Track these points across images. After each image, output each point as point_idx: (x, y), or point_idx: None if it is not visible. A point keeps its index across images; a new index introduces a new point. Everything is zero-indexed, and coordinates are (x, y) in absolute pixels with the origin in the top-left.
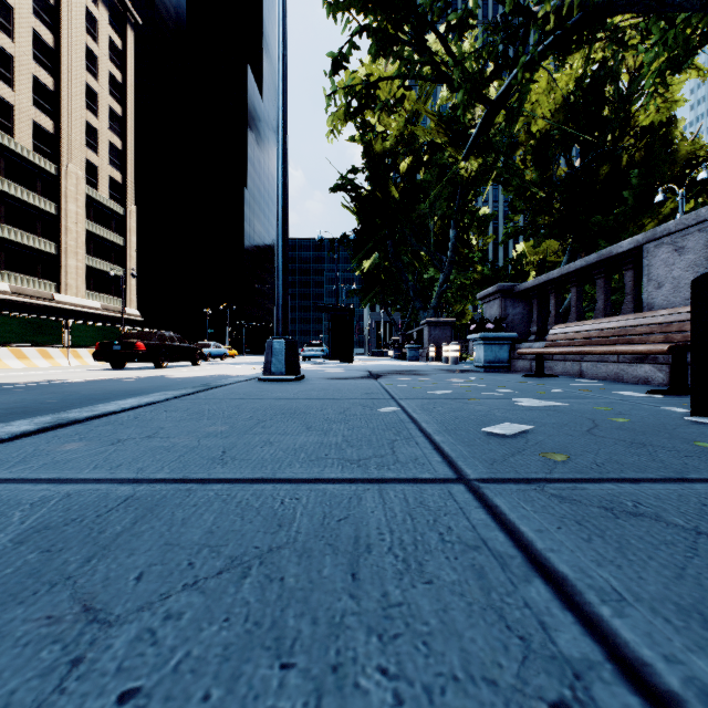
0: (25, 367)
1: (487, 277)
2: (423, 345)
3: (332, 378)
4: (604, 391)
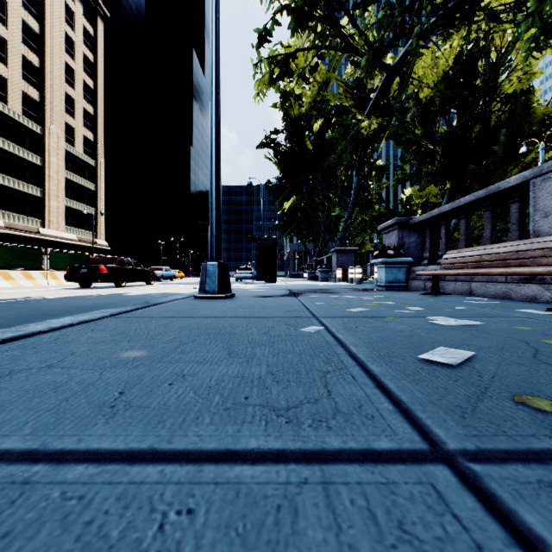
0: (11, 286)
1: (382, 214)
2: (331, 269)
3: (258, 296)
4: (504, 308)
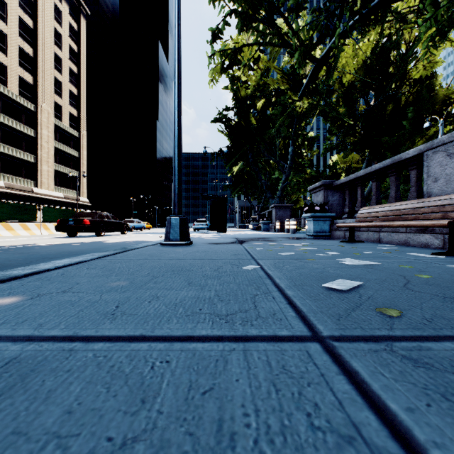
0: (12, 236)
1: (313, 177)
2: (271, 221)
3: (211, 243)
4: (400, 252)
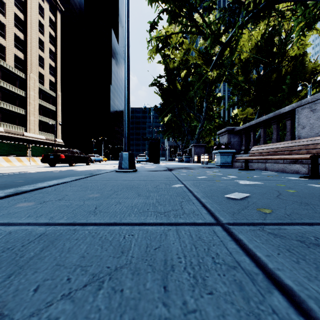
0: (10, 166)
1: (220, 124)
2: (191, 156)
3: (150, 171)
4: (278, 176)
